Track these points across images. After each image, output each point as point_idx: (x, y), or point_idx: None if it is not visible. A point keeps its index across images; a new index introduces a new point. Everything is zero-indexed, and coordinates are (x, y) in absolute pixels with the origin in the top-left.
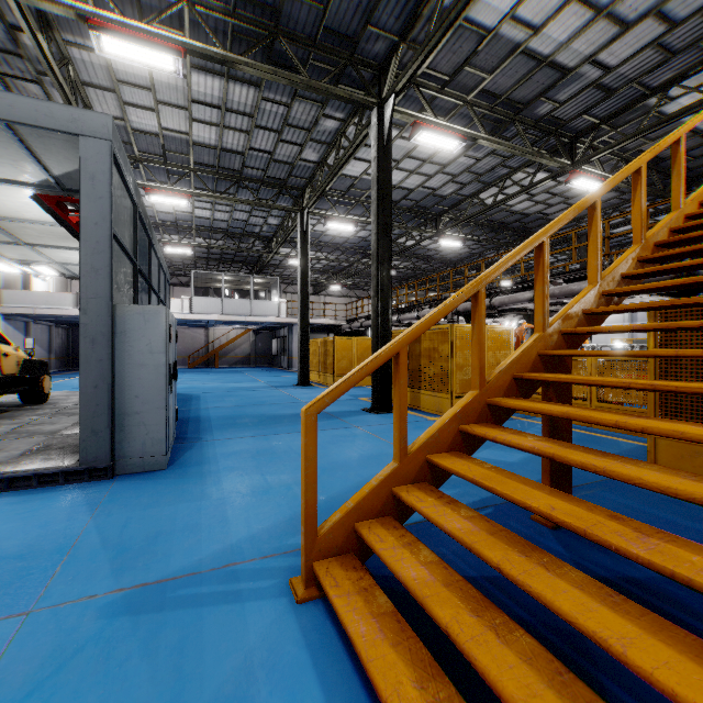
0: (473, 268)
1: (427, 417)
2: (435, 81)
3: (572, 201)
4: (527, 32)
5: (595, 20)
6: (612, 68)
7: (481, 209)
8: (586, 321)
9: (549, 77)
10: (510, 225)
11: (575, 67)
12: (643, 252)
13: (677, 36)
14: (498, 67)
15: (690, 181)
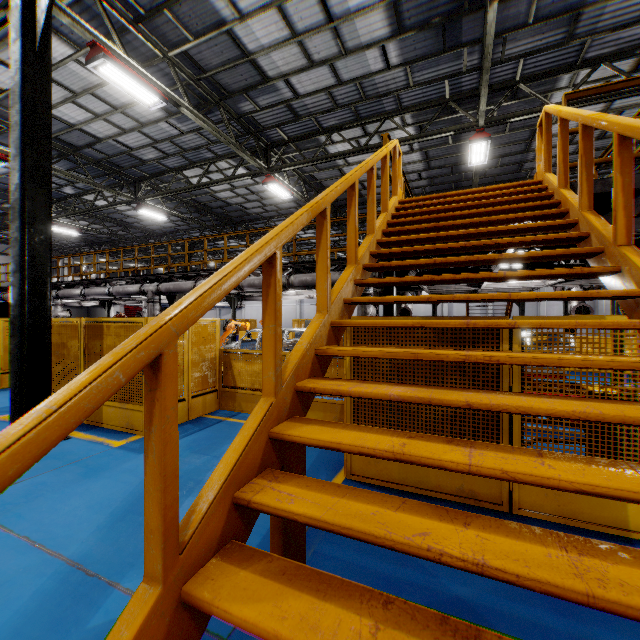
0: (179, 244)
1: (110, 443)
2: (126, 7)
3: (265, 202)
4: (234, 12)
5: (291, 40)
6: (300, 95)
7: (186, 186)
8: (318, 363)
9: (252, 76)
10: (214, 210)
11: (273, 78)
12: (357, 274)
13: (341, 93)
14: (203, 35)
15: (338, 209)
